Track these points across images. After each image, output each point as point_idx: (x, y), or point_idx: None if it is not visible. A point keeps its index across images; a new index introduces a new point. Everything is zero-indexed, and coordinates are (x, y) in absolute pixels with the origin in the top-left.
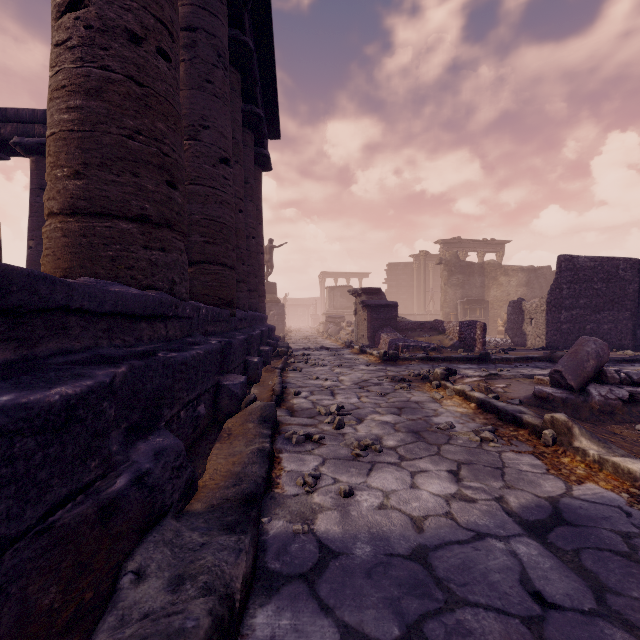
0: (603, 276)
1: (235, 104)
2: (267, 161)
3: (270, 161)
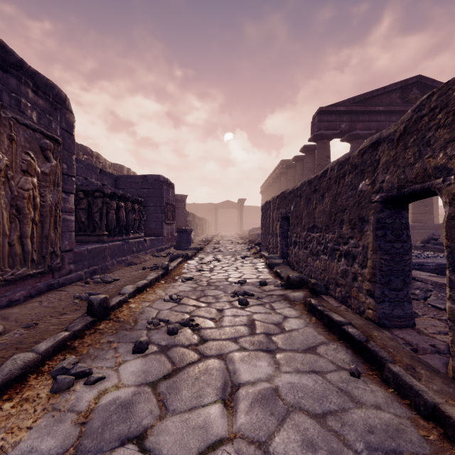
0: None
1: None
2: None
3: None
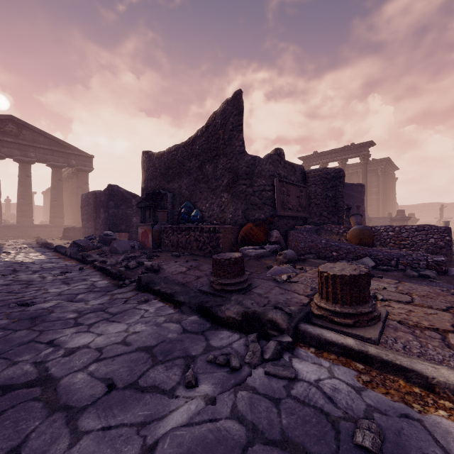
0: (87, 203)
1: (21, 172)
2: (82, 169)
3: (84, 169)
